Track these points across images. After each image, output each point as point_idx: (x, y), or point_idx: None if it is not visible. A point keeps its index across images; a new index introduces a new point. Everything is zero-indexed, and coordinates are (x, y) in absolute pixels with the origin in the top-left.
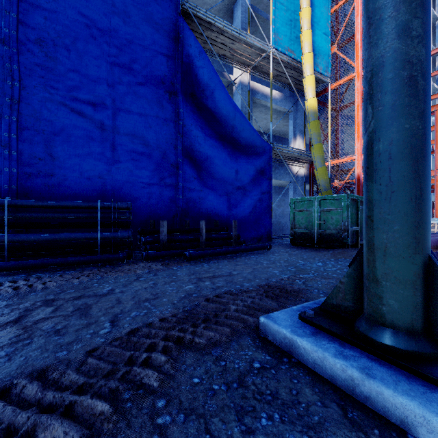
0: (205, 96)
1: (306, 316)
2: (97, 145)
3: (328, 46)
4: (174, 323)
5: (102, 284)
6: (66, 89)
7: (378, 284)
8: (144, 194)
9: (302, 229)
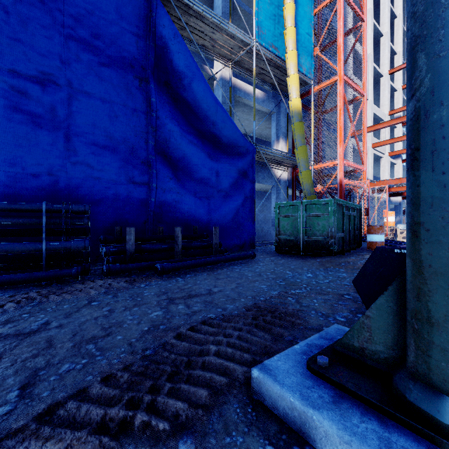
0: (182, 86)
1: (318, 366)
2: (46, 134)
3: (311, 47)
4: (125, 384)
5: (36, 314)
6: (2, 61)
7: (438, 328)
8: (108, 196)
9: (287, 236)
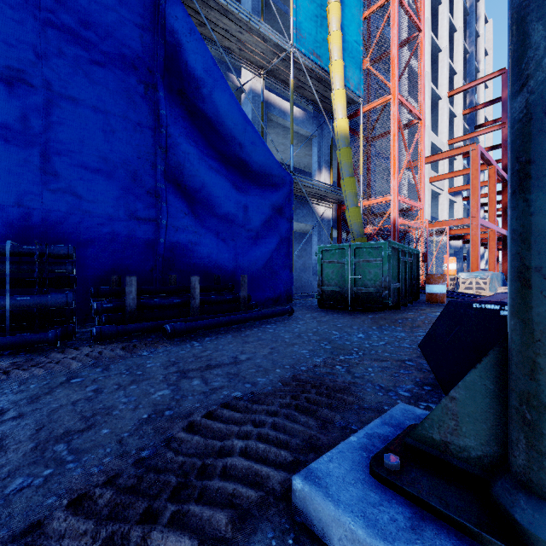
0: (201, 96)
1: (385, 470)
2: (15, 151)
3: (360, 58)
4: (105, 508)
5: None
6: None
7: None
8: (101, 235)
9: (332, 287)
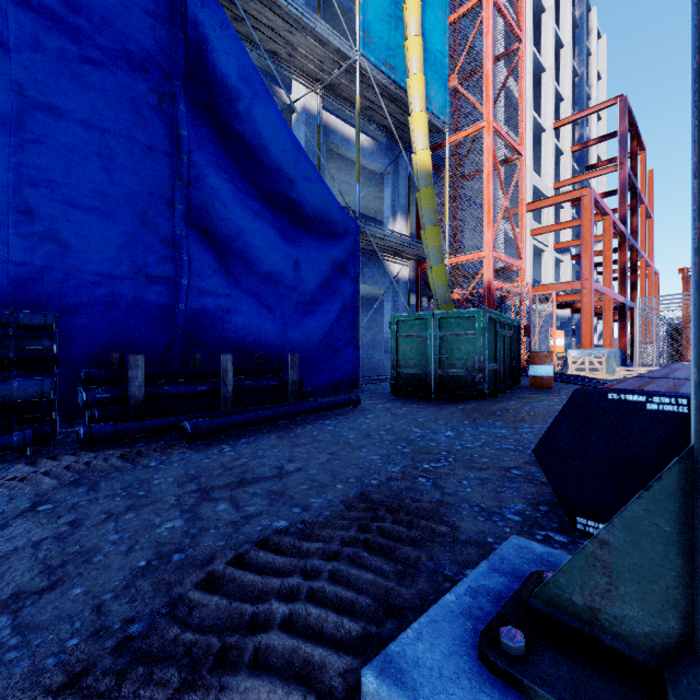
0: (236, 113)
1: (504, 656)
2: None
3: (445, 74)
4: None
5: None
6: None
7: None
8: (96, 298)
9: (410, 368)
